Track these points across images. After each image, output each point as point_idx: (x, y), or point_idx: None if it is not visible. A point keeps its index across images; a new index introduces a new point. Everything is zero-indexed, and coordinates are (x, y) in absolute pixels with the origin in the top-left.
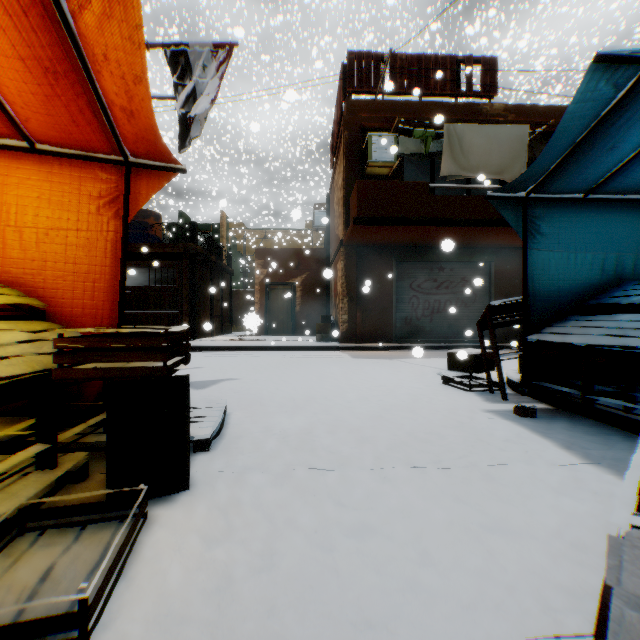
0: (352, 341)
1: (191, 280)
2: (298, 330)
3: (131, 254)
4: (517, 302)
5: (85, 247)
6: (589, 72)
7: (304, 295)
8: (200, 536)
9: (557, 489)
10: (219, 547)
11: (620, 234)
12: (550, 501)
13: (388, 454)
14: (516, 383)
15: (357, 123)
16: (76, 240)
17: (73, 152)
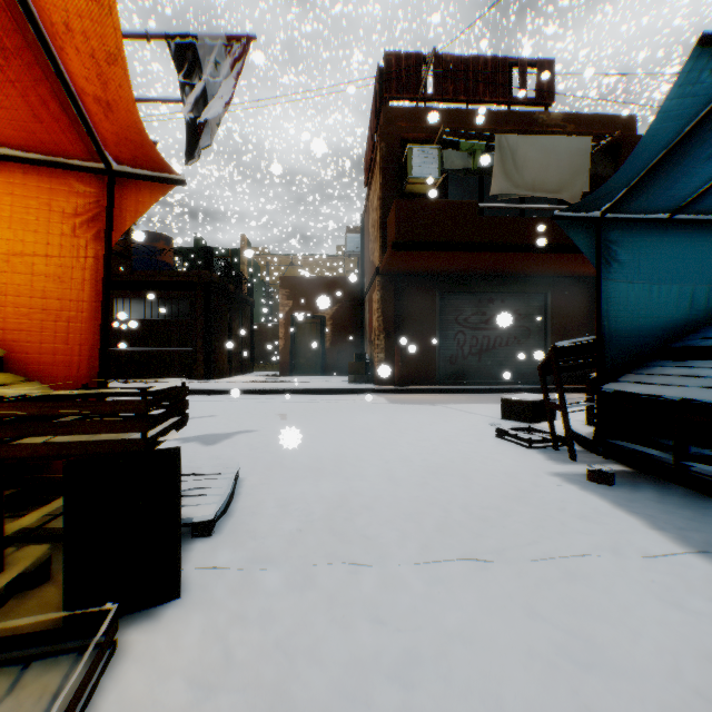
0: (389, 383)
1: (206, 313)
2: (328, 369)
3: (137, 283)
4: (588, 343)
5: (57, 277)
6: (691, 58)
7: (335, 330)
8: (186, 679)
9: (660, 594)
10: (210, 701)
11: (711, 262)
12: (655, 615)
13: (438, 539)
14: (584, 438)
15: (395, 134)
16: (45, 268)
17: (41, 157)
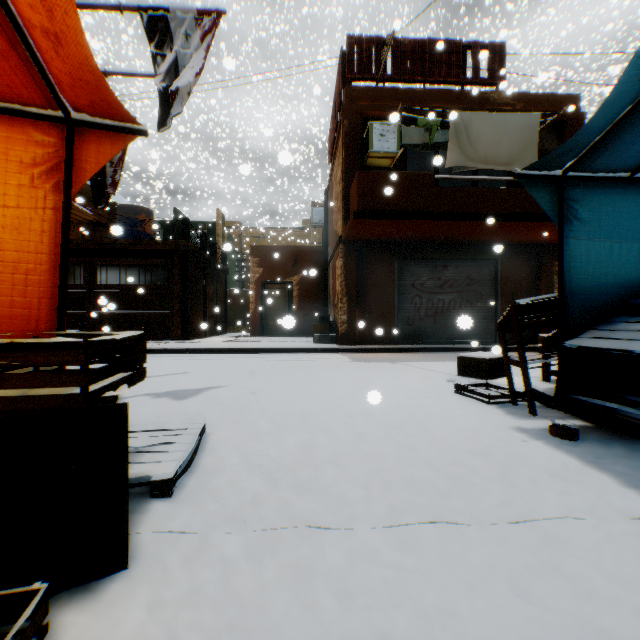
0: (352, 343)
1: (182, 278)
2: (295, 331)
3: (119, 251)
4: (547, 301)
5: (14, 229)
6: None
7: (301, 294)
8: None
9: None
10: None
11: None
12: None
13: (406, 499)
14: (541, 393)
15: (357, 111)
16: (2, 219)
17: None
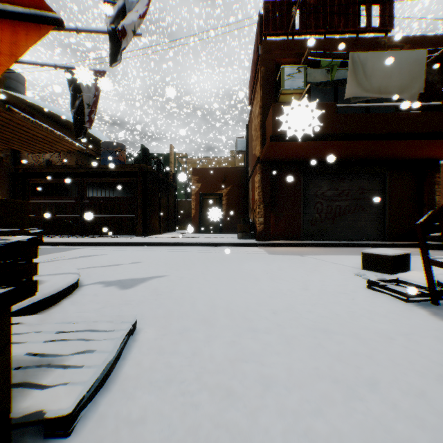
0: (267, 239)
1: (143, 192)
2: (224, 229)
3: (100, 173)
4: None
5: None
6: None
7: (228, 203)
8: None
9: None
10: None
11: None
12: None
13: None
14: None
15: (272, 60)
16: None
17: None
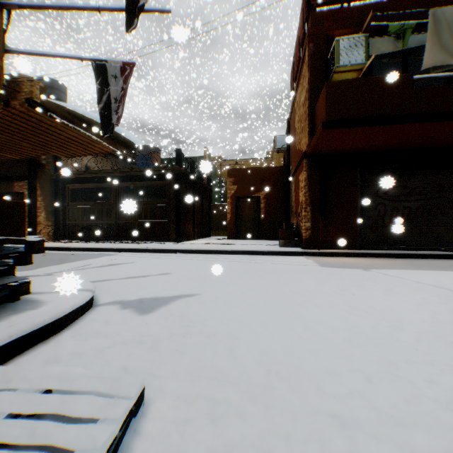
0: (315, 247)
1: (176, 195)
2: (262, 235)
3: (134, 177)
4: None
5: None
6: None
7: (267, 206)
8: None
9: None
10: None
11: None
12: None
13: None
14: None
15: (322, 34)
16: None
17: None
